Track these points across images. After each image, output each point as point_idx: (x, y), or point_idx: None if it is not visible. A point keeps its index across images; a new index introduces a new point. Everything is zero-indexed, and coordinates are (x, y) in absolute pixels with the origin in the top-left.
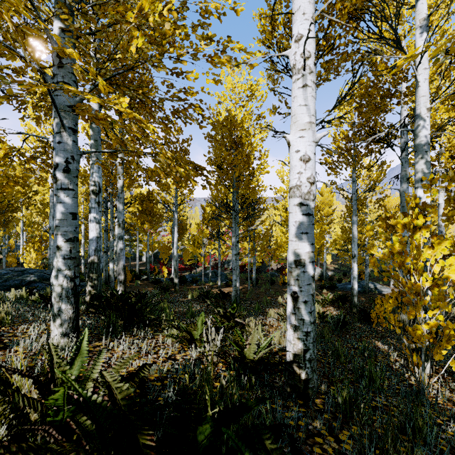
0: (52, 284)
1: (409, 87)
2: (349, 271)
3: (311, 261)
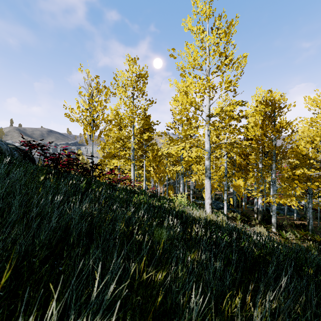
0: (272, 220)
1: None
2: None
3: None
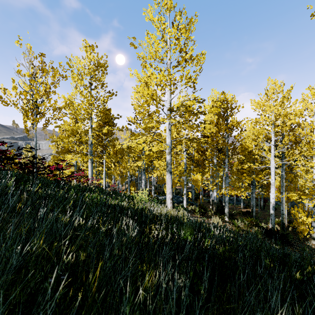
0: (225, 210)
1: None
2: None
3: (274, 214)
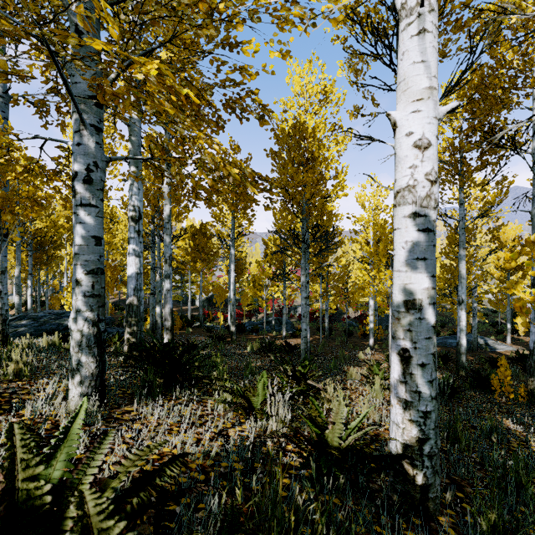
0: (70, 328)
1: None
2: (448, 322)
3: (431, 302)
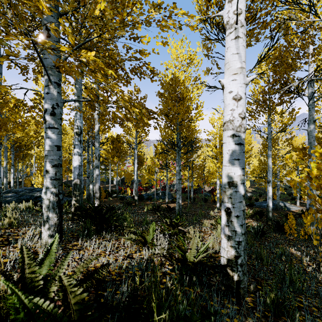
0: (43, 198)
1: (316, 48)
2: (263, 193)
3: (242, 182)
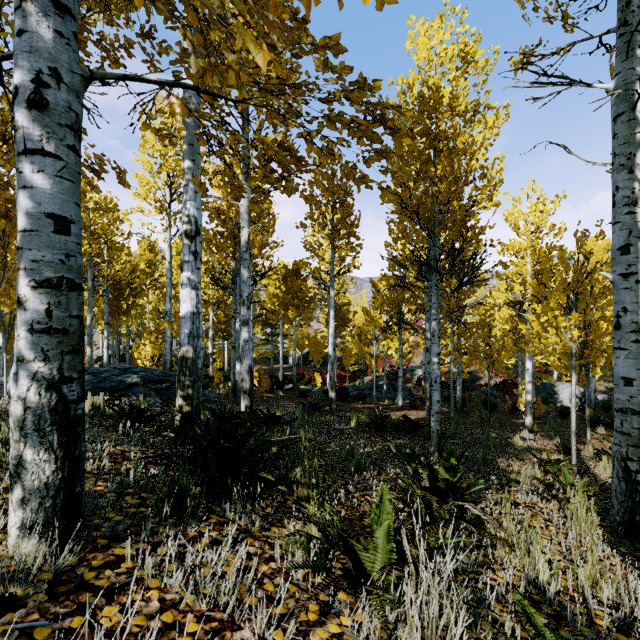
0: (9, 394)
1: None
2: None
3: None
